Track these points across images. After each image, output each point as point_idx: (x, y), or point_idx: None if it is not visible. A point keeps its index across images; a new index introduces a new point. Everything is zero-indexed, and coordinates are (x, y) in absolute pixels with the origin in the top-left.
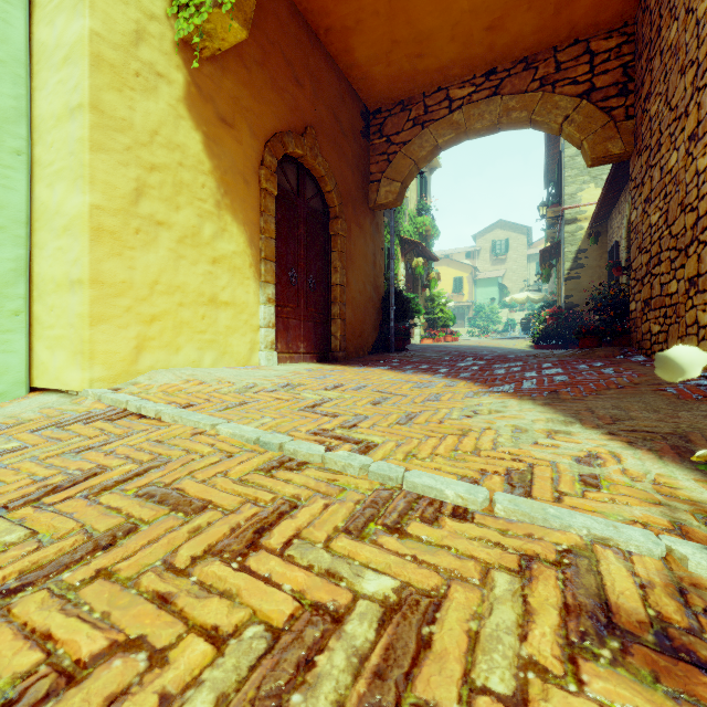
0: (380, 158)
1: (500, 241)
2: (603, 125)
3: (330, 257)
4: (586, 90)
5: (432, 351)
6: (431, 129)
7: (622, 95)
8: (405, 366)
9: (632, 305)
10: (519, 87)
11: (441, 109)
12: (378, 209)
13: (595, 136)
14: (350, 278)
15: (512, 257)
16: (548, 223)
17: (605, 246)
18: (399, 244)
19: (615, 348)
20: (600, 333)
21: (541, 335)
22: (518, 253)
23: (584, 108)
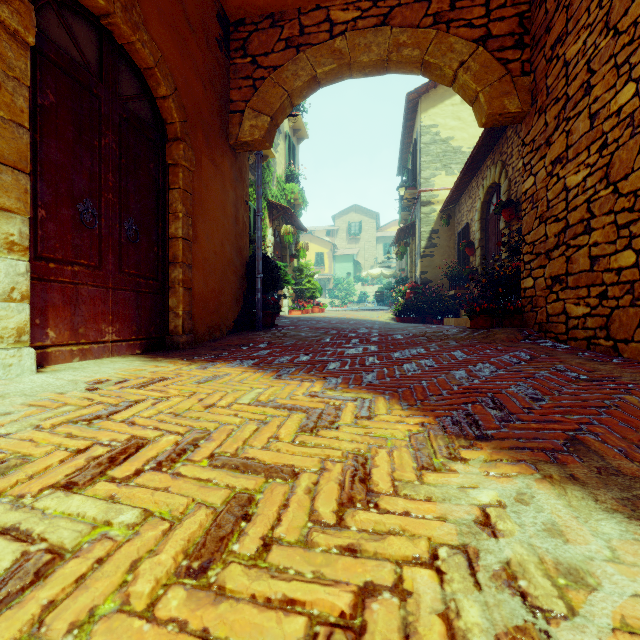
0: (244, 83)
1: (355, 223)
2: (500, 78)
3: (168, 197)
4: (481, 35)
5: (307, 329)
6: (308, 55)
7: (518, 48)
8: (278, 357)
9: (526, 282)
10: (411, 21)
11: (320, 32)
12: (241, 149)
13: (492, 89)
14: (201, 232)
15: (364, 238)
16: (404, 205)
17: (454, 229)
18: (267, 208)
19: (514, 330)
20: (492, 311)
21: (403, 308)
22: (369, 235)
23: (481, 56)
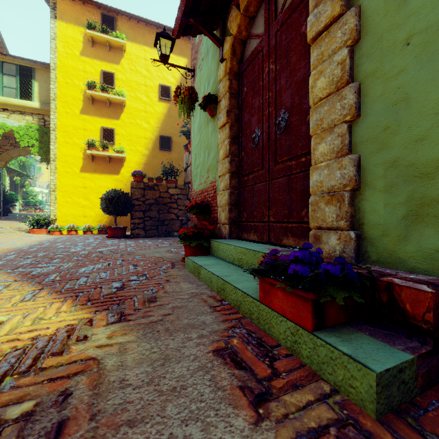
0: None
1: None
2: None
3: None
4: None
5: (20, 216)
6: (18, 149)
7: None
8: (7, 220)
9: None
10: None
11: None
12: None
13: None
14: None
15: None
16: None
17: None
18: (6, 169)
19: None
20: None
21: None
22: None
23: None
